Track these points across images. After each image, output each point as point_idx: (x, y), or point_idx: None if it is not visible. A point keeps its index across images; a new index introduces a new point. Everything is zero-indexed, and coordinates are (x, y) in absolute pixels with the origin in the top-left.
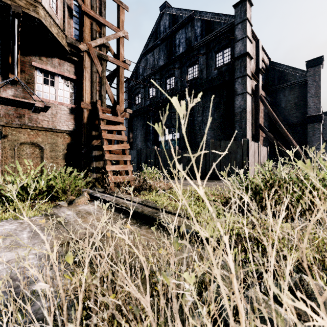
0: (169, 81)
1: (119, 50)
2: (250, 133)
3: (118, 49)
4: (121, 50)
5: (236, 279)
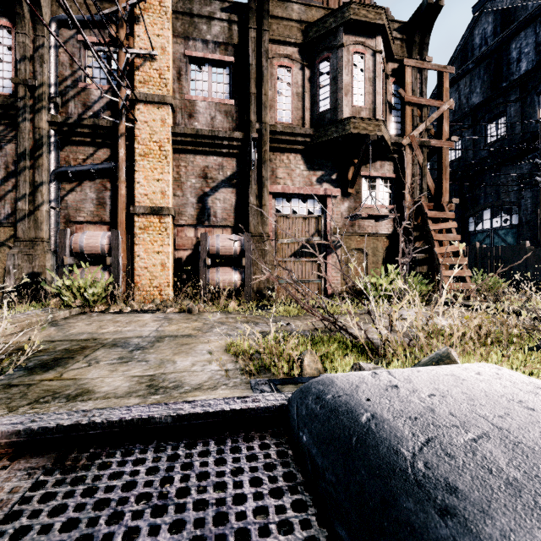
0: (493, 127)
1: (441, 127)
2: None
3: (439, 126)
4: (444, 127)
5: None
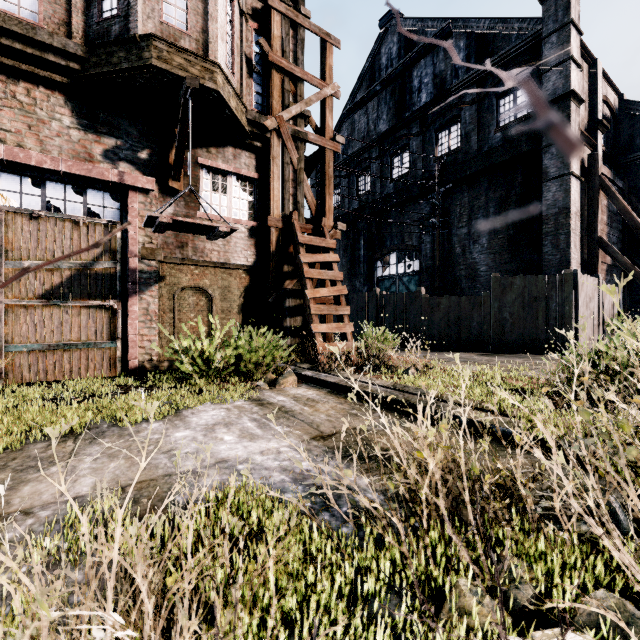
0: (398, 161)
1: (324, 120)
2: (578, 258)
3: (322, 118)
4: (328, 120)
5: (618, 497)
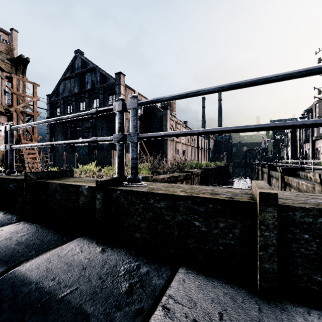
0: (82, 104)
1: (34, 107)
2: None
3: (33, 106)
4: (35, 107)
5: None
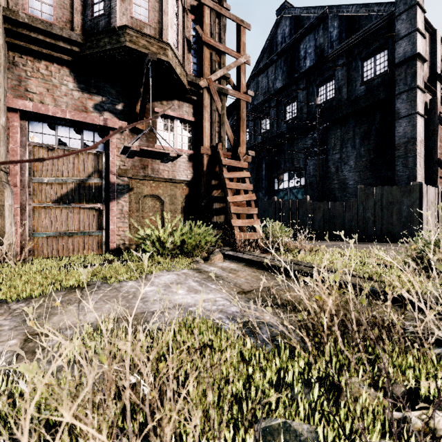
0: (289, 108)
1: (239, 80)
2: (422, 174)
3: (238, 78)
4: (242, 80)
5: None
